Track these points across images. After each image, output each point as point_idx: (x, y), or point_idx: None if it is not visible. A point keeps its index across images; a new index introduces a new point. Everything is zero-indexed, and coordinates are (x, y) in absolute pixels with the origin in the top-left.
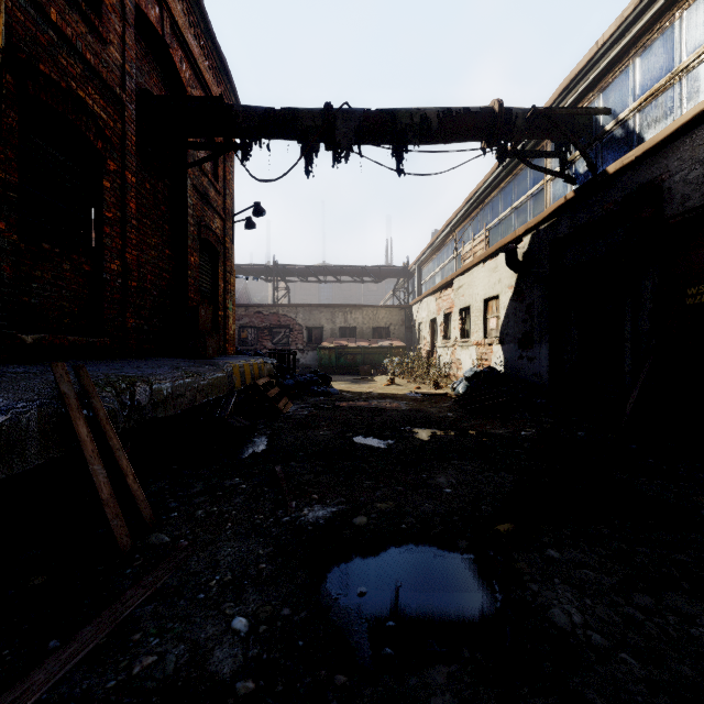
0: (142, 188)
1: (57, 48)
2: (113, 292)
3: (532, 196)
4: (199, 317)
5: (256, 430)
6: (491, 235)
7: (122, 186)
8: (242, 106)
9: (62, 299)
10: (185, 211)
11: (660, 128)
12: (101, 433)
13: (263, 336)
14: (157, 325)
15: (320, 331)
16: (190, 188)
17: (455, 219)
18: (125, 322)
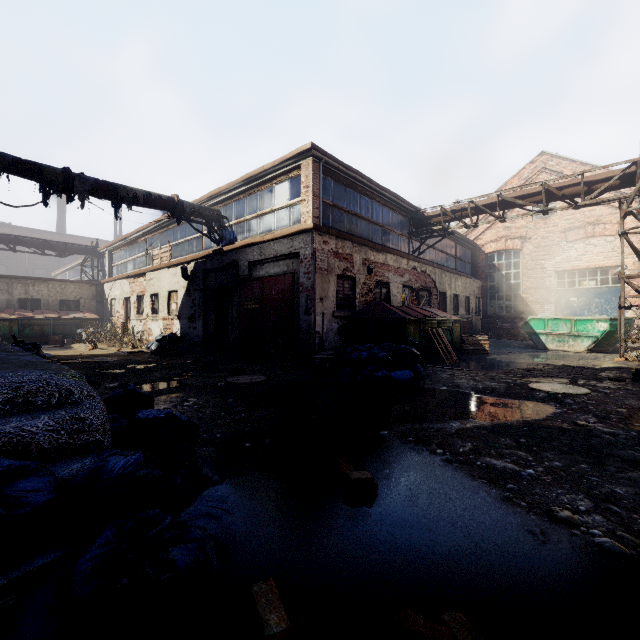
0: None
1: None
2: None
3: (196, 238)
4: None
5: None
6: (173, 250)
7: None
8: None
9: None
10: None
11: (242, 237)
12: None
13: None
14: None
15: None
16: None
17: (147, 229)
18: None
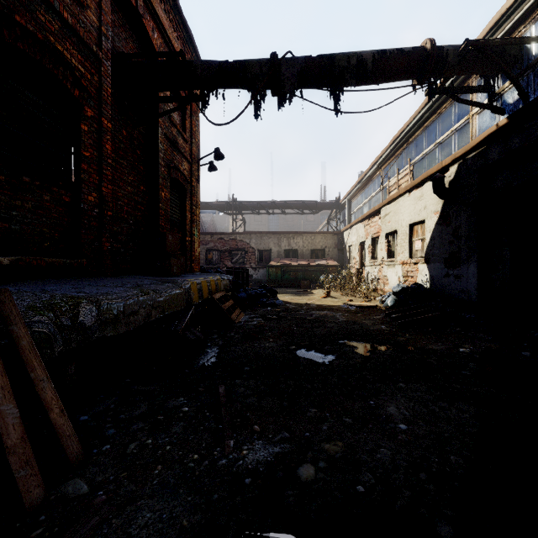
0: (119, 134)
1: (35, 5)
2: (91, 220)
3: (457, 130)
4: (167, 241)
5: (210, 340)
6: (415, 169)
7: (99, 130)
8: (200, 60)
9: (42, 226)
10: (157, 155)
11: None
12: (21, 364)
13: (224, 257)
14: (133, 248)
15: (269, 253)
16: (161, 136)
17: (382, 158)
18: (102, 246)
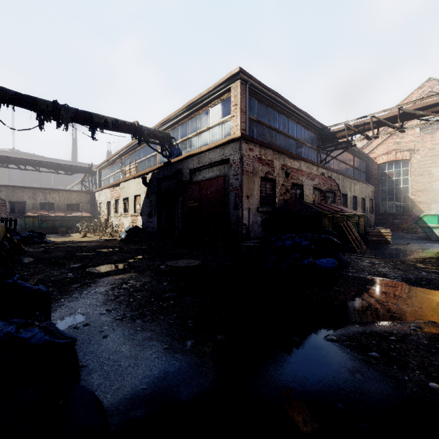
0: None
1: None
2: None
3: (153, 156)
4: None
5: (19, 256)
6: (138, 166)
7: None
8: None
9: None
10: None
11: (185, 151)
12: None
13: None
14: None
15: (23, 205)
16: None
17: (121, 152)
18: None
